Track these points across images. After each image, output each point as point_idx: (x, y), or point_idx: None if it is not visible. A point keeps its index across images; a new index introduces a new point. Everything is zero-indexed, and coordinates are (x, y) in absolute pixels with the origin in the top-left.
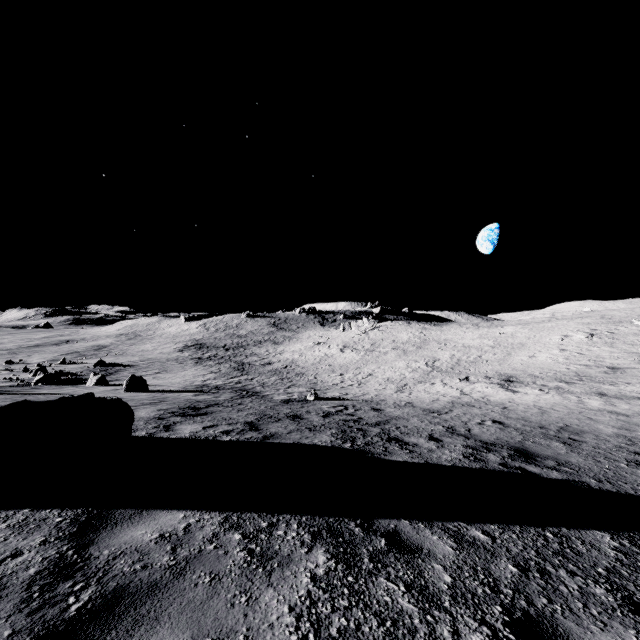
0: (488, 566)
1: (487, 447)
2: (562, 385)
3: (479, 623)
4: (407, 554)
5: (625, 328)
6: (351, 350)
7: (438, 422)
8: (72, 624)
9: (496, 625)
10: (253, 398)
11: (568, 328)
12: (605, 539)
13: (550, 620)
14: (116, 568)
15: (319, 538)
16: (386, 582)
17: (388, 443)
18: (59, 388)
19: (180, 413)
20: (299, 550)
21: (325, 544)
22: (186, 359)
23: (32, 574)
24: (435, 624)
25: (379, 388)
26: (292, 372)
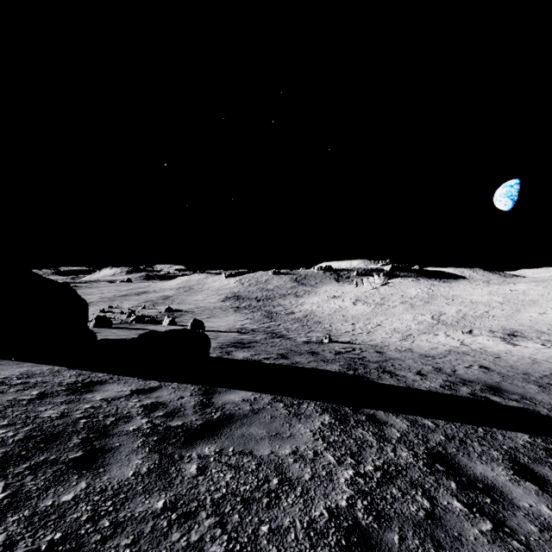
0: (426, 434)
1: (464, 383)
2: None
3: (409, 450)
4: (377, 423)
5: None
6: (362, 303)
7: (429, 364)
8: (217, 420)
9: (418, 452)
10: (281, 339)
11: None
12: (523, 437)
13: (452, 456)
14: (227, 407)
15: (326, 411)
16: (361, 430)
17: (382, 374)
18: (146, 326)
19: (233, 345)
20: (315, 414)
21: (329, 413)
22: (228, 308)
23: (193, 404)
24: (384, 446)
25: (385, 336)
26: (311, 320)
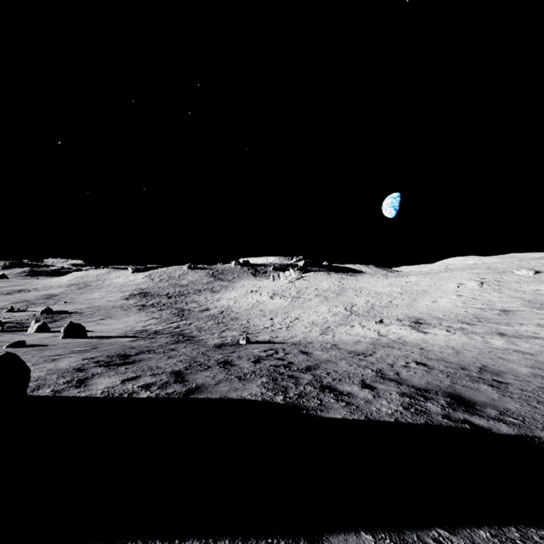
0: None
1: (422, 394)
2: (465, 326)
3: None
4: None
5: (508, 277)
6: (280, 297)
7: (366, 365)
8: None
9: None
10: (187, 343)
11: (462, 277)
12: None
13: None
14: None
15: None
16: None
17: (322, 393)
18: None
19: (105, 362)
20: None
21: None
22: (131, 306)
23: None
24: None
25: (305, 331)
26: (227, 317)
